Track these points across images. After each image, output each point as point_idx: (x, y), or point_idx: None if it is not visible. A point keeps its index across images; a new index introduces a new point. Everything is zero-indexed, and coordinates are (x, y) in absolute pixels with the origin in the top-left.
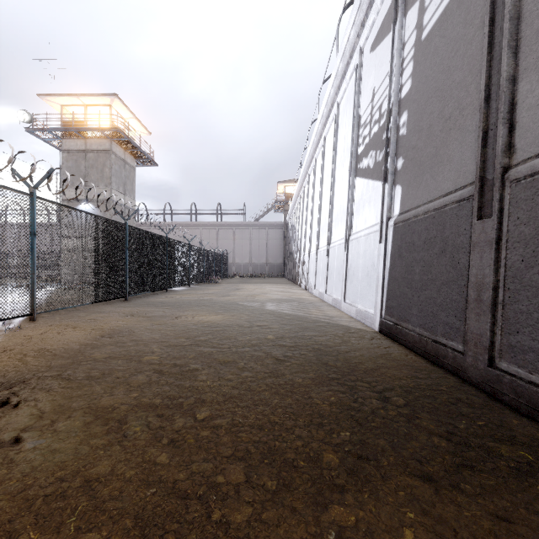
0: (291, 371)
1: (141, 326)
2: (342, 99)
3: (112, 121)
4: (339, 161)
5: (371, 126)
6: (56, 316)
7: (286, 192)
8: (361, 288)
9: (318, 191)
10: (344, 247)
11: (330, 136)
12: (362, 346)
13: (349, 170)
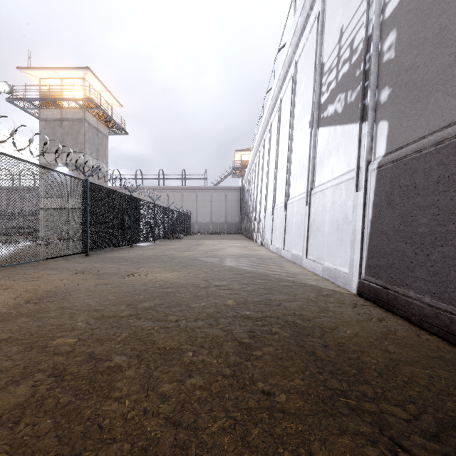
0: (265, 373)
1: (84, 286)
2: (300, 57)
3: (85, 92)
4: (298, 117)
5: (339, 68)
6: (0, 273)
7: (242, 160)
8: (329, 243)
9: (274, 152)
10: (306, 201)
11: (287, 96)
12: (349, 318)
13: (310, 122)
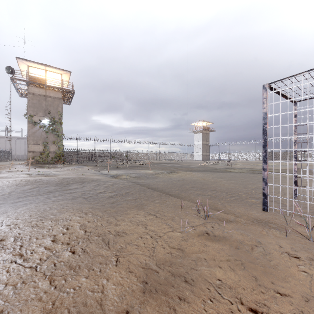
0: None
1: None
2: None
3: None
4: None
5: None
6: None
7: None
8: None
9: None
10: None
11: None
12: None
13: None
